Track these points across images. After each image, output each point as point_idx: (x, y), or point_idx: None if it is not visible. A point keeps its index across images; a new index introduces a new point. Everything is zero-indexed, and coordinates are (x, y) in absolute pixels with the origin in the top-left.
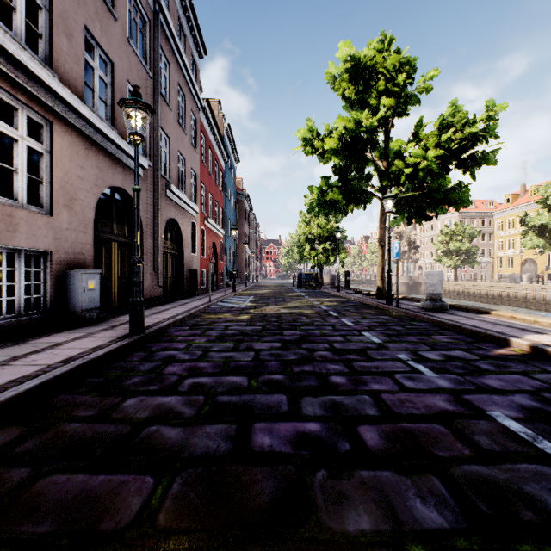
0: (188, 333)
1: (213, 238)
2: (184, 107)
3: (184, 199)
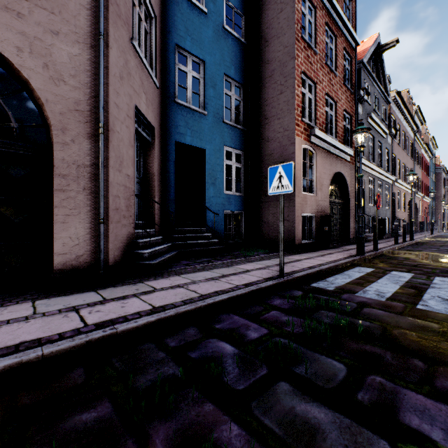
0: (443, 236)
1: (425, 204)
2: (417, 155)
3: (419, 194)
